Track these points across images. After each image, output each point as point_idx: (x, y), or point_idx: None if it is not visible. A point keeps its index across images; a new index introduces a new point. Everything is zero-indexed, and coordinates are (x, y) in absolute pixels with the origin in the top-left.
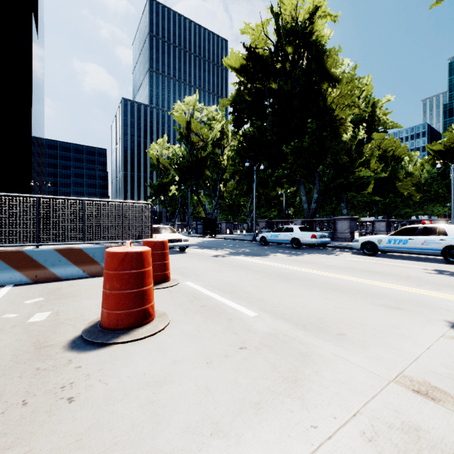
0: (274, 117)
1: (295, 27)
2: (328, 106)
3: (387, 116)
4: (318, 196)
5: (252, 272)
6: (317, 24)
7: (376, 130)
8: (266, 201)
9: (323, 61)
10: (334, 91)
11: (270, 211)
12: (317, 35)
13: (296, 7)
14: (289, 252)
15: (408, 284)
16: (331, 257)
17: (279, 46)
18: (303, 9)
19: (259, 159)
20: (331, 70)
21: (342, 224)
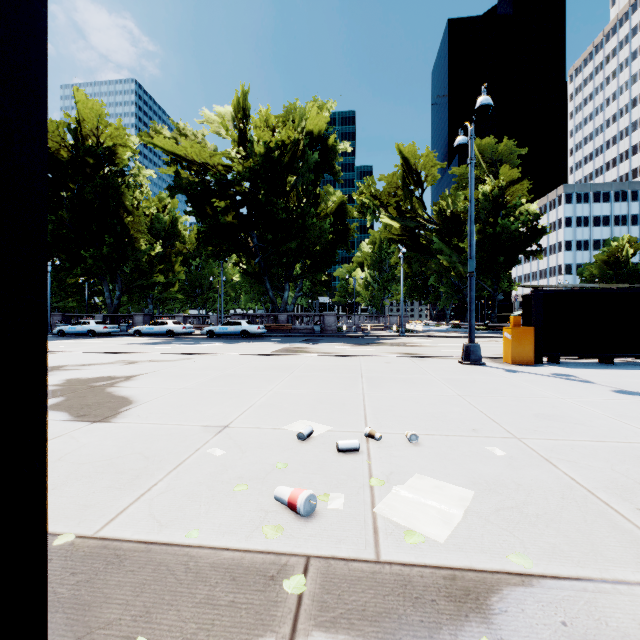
0: (73, 217)
1: (95, 150)
2: (125, 225)
3: (186, 231)
4: (120, 294)
5: (60, 343)
6: (118, 148)
7: (178, 240)
8: (61, 288)
9: (119, 192)
10: (130, 217)
11: (67, 300)
12: (119, 156)
13: (97, 127)
14: (85, 338)
15: (130, 341)
16: (113, 338)
17: (79, 158)
18: (104, 131)
19: (54, 251)
20: (127, 202)
21: (138, 319)
